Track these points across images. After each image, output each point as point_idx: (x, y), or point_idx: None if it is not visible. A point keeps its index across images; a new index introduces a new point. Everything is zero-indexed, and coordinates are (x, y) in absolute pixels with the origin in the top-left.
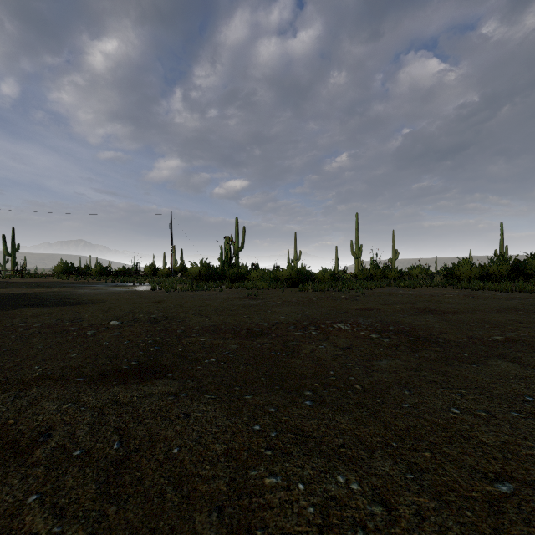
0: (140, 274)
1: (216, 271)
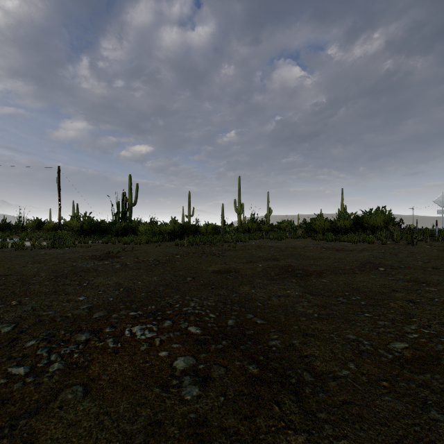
0: (22, 229)
1: (104, 225)
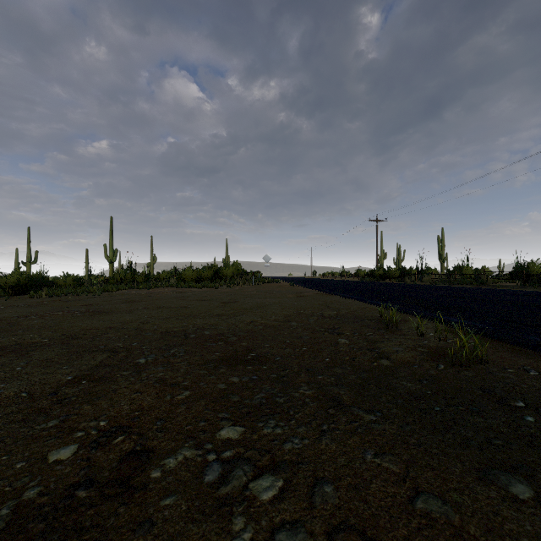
0: None
1: None
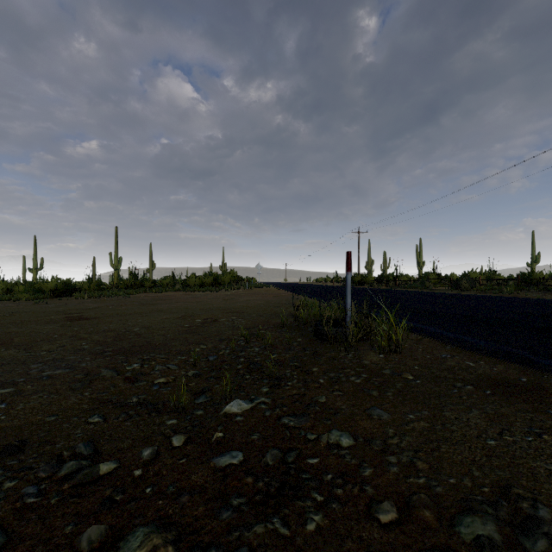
0: None
1: None
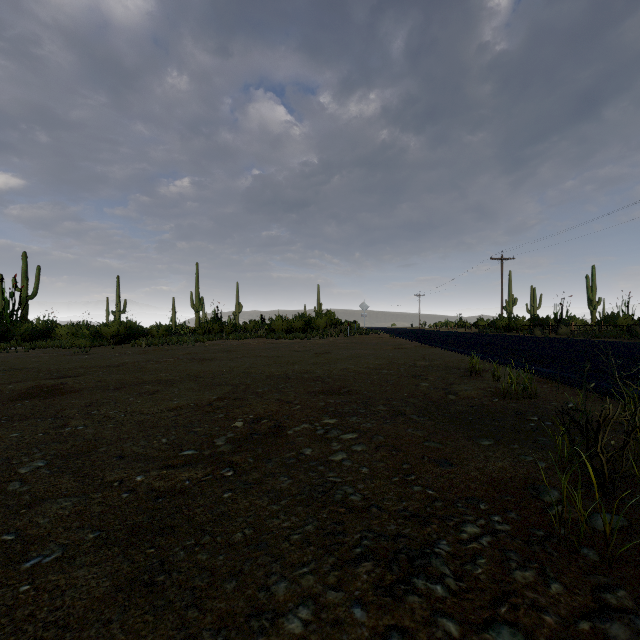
0: None
1: None
